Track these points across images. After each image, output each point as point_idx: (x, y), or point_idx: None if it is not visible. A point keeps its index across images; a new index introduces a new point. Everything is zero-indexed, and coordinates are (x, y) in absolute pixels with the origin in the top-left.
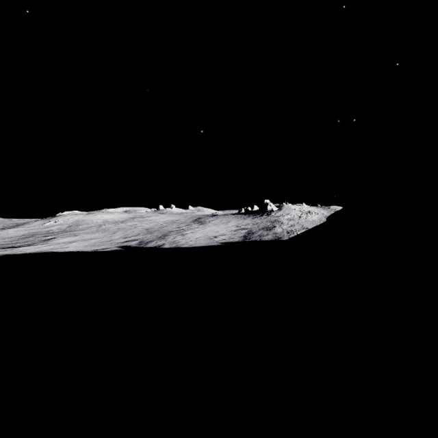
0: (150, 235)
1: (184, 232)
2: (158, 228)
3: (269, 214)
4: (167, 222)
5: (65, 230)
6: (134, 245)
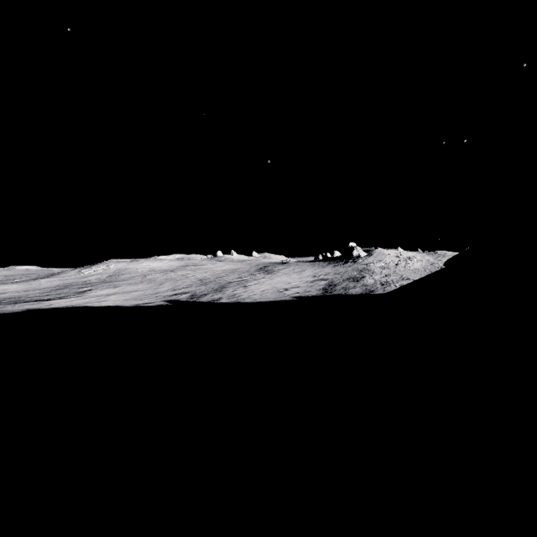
0: (204, 286)
1: (246, 283)
2: (214, 279)
3: (355, 261)
4: (226, 271)
5: (104, 281)
6: (184, 299)
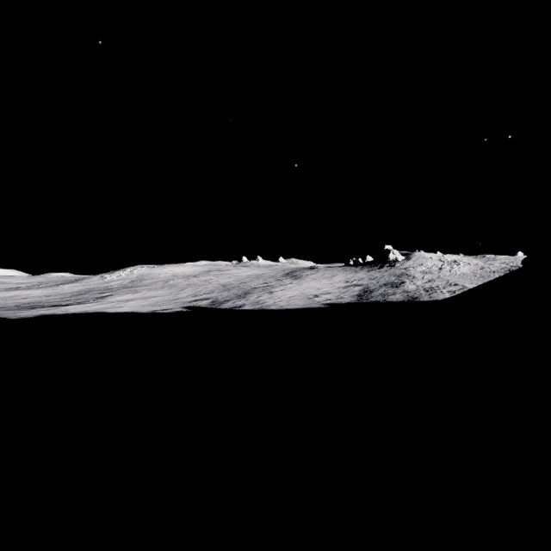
0: (227, 292)
1: (272, 289)
2: (238, 284)
3: (392, 265)
4: (250, 276)
5: (126, 286)
6: (204, 305)
